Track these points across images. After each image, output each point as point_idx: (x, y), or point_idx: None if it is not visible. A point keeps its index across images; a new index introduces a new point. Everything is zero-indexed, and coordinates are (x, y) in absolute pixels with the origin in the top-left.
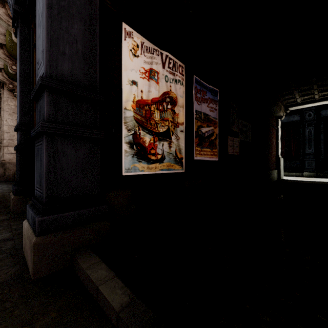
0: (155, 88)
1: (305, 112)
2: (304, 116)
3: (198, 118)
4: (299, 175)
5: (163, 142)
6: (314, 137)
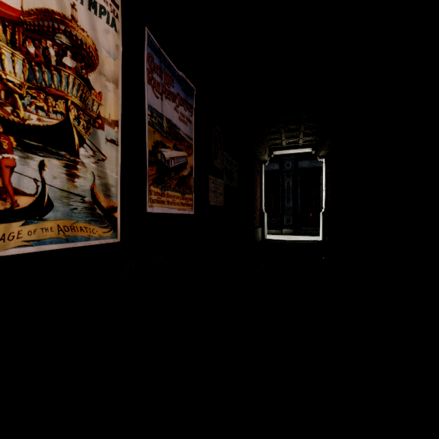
0: None
1: (284, 161)
2: (283, 165)
3: (155, 125)
4: (278, 232)
5: (42, 159)
6: (292, 190)
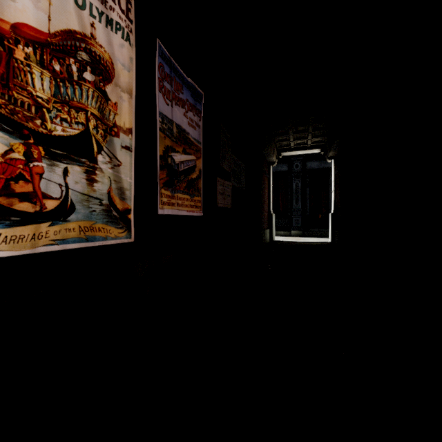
0: (33, 0)
1: (293, 162)
2: (292, 167)
3: (165, 131)
4: (287, 234)
5: (66, 166)
6: (301, 191)
